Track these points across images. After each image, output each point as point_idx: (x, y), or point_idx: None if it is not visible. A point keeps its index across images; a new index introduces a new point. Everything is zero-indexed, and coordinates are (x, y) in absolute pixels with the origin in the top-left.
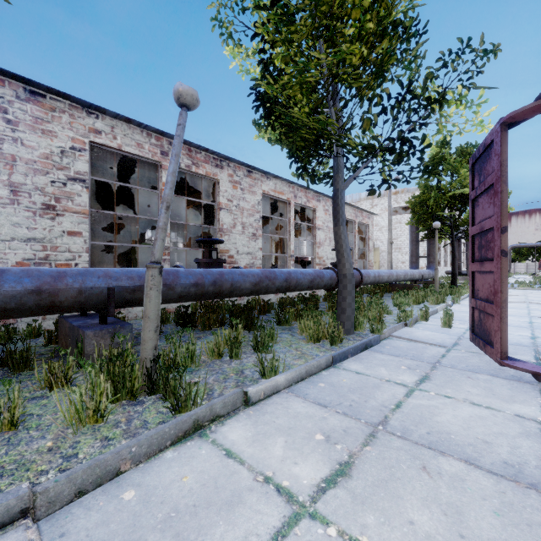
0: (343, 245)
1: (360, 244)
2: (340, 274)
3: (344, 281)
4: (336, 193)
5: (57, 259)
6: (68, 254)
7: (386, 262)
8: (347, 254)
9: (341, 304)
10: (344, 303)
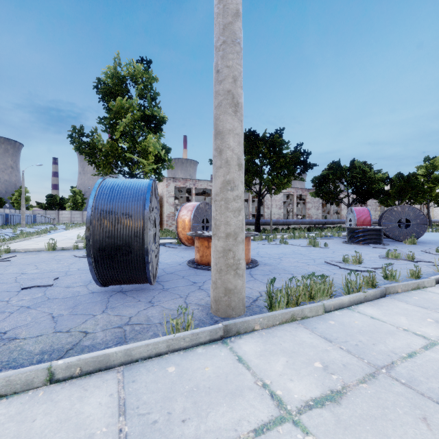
0: (429, 216)
1: (425, 210)
2: (429, 220)
3: (429, 221)
4: (428, 208)
5: (375, 218)
6: (376, 217)
7: (438, 215)
8: (430, 217)
9: (429, 224)
10: (429, 224)
